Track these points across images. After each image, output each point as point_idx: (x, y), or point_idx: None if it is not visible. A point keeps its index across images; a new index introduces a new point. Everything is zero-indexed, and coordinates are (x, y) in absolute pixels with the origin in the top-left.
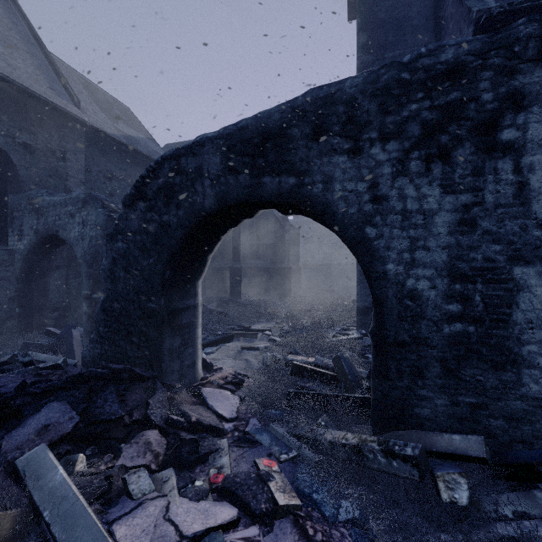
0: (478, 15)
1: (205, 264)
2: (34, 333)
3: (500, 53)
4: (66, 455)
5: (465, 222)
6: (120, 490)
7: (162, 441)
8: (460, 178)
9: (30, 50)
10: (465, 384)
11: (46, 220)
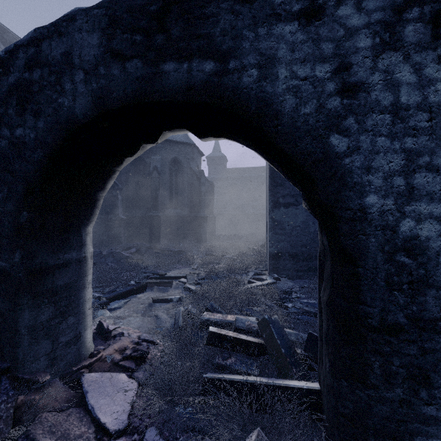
0: None
1: (94, 205)
2: None
3: None
4: None
5: None
6: None
7: None
8: None
9: None
10: None
11: None
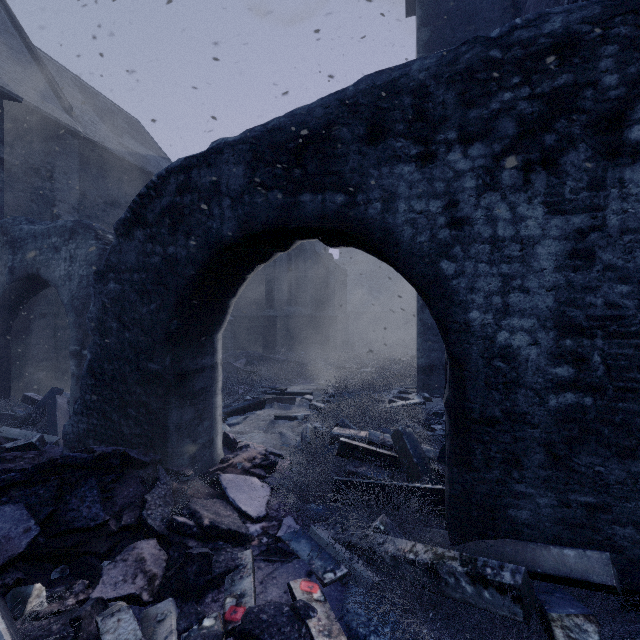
0: (571, 0)
1: (226, 312)
2: (10, 399)
3: (629, 20)
4: (16, 586)
5: (578, 253)
6: (93, 639)
7: (160, 556)
8: (571, 193)
9: (7, 41)
10: (579, 476)
11: (23, 255)
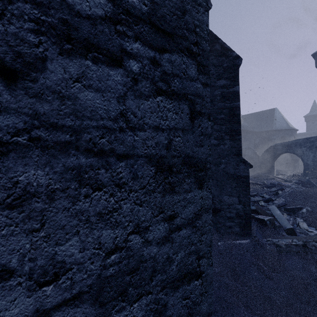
0: None
1: (276, 159)
2: None
3: None
4: None
5: (314, 156)
6: None
7: None
8: (313, 152)
9: None
10: (313, 172)
11: None
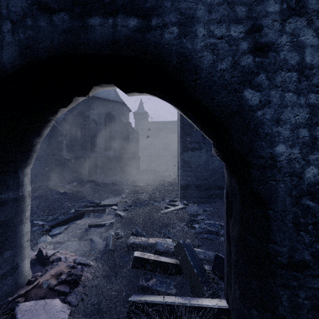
0: None
1: (30, 149)
2: None
3: None
4: None
5: None
6: None
7: None
8: None
9: None
10: None
11: None
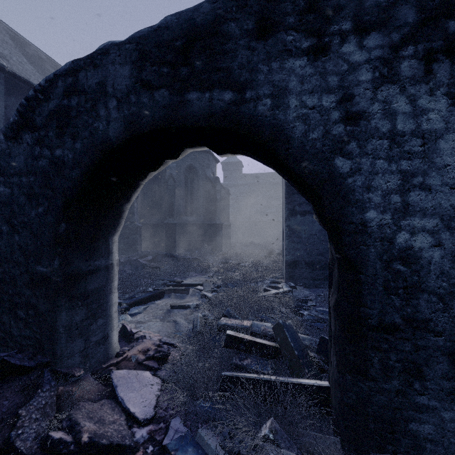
0: None
1: (120, 216)
2: None
3: None
4: None
5: None
6: None
7: None
8: None
9: None
10: None
11: None
